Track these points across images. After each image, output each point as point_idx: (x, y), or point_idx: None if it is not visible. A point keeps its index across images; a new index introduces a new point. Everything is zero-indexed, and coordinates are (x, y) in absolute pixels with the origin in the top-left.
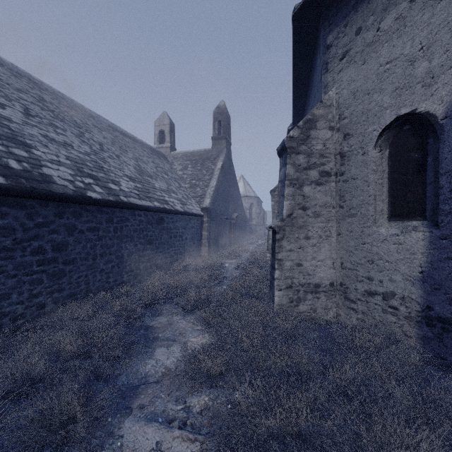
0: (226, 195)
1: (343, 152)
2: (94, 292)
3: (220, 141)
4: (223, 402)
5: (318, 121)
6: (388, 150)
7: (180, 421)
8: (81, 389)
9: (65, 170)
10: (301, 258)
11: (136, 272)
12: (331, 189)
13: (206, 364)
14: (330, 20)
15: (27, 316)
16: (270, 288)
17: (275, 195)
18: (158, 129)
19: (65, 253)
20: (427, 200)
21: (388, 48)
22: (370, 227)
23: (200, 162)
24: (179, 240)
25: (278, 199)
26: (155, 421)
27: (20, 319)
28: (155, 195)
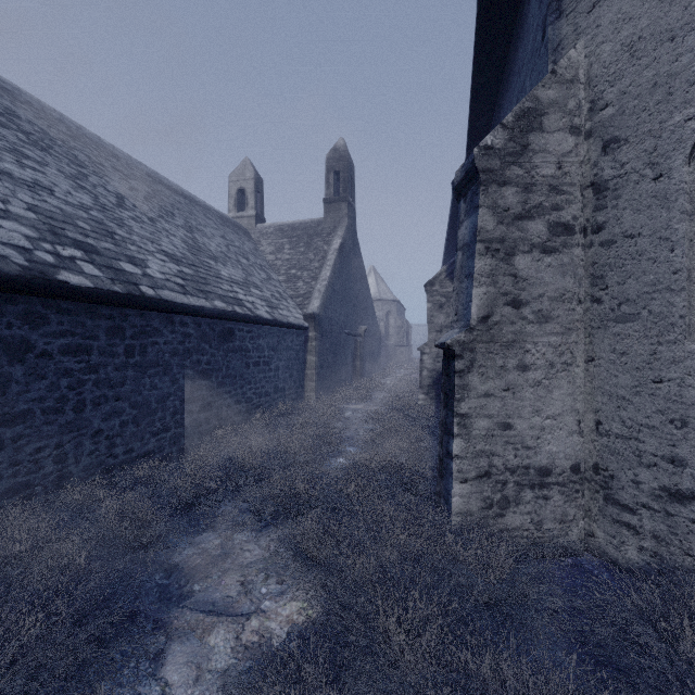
0: (347, 295)
1: (602, 180)
2: (79, 477)
3: (338, 205)
4: None
5: (547, 113)
6: None
7: None
8: None
9: (15, 228)
10: (511, 412)
11: (176, 433)
12: (574, 262)
13: None
14: None
15: None
16: (441, 474)
17: (433, 292)
18: (236, 187)
19: (1, 401)
20: None
21: None
22: (677, 344)
23: (304, 239)
24: (263, 370)
25: (456, 286)
26: None
27: None
28: (217, 290)
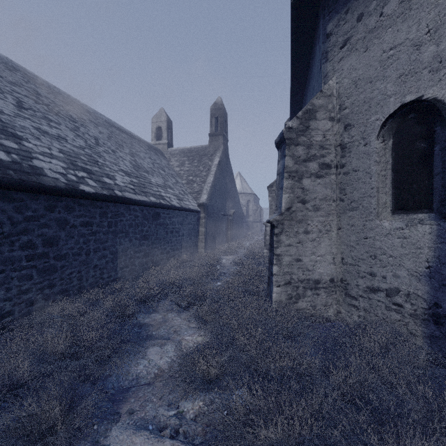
0: (223, 191)
1: (344, 143)
2: (88, 288)
3: (217, 137)
4: (219, 408)
5: (318, 111)
6: (391, 140)
7: (172, 429)
8: (66, 393)
9: (57, 163)
10: (301, 253)
11: (131, 268)
12: (331, 182)
13: (201, 364)
14: (330, 7)
15: (15, 313)
16: (268, 284)
17: (272, 191)
18: (155, 126)
19: (56, 248)
20: (434, 191)
21: (391, 33)
22: (372, 221)
23: (197, 158)
24: (175, 236)
25: (276, 192)
26: (144, 428)
27: (7, 316)
28: (151, 191)
